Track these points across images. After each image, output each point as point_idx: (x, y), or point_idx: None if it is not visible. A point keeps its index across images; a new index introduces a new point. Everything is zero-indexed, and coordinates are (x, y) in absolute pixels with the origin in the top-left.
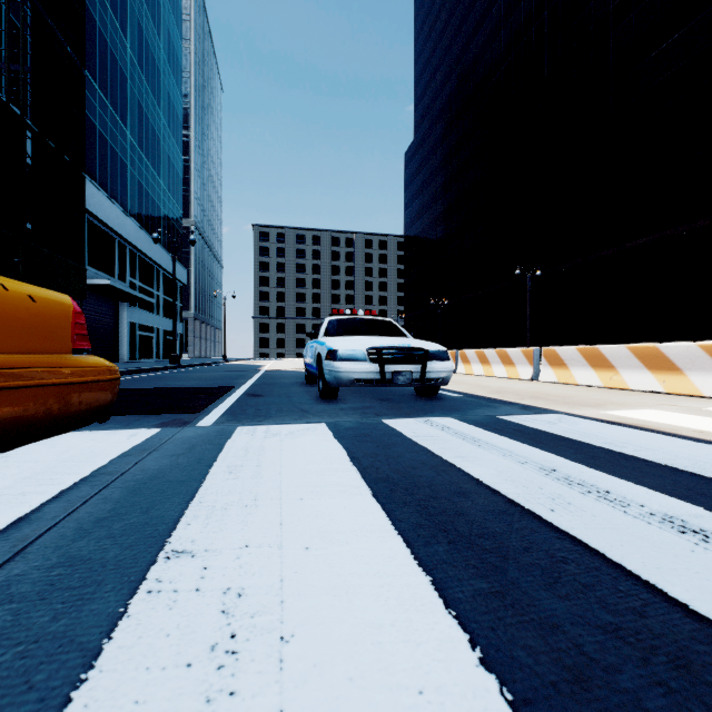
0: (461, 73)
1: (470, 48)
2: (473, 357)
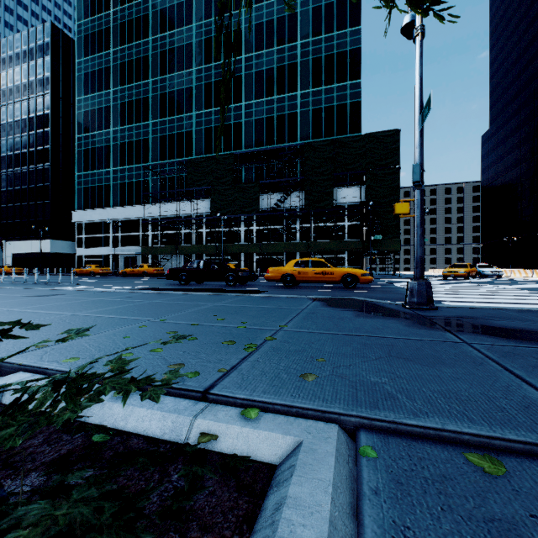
0: (527, 95)
1: (534, 81)
2: (516, 271)
